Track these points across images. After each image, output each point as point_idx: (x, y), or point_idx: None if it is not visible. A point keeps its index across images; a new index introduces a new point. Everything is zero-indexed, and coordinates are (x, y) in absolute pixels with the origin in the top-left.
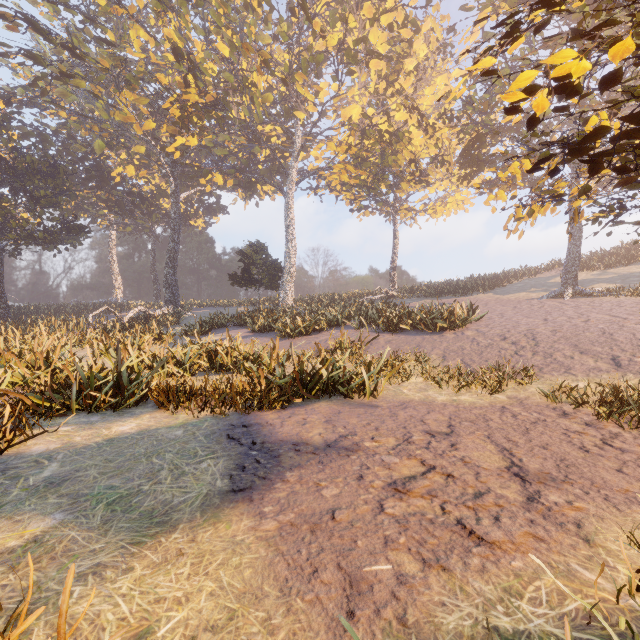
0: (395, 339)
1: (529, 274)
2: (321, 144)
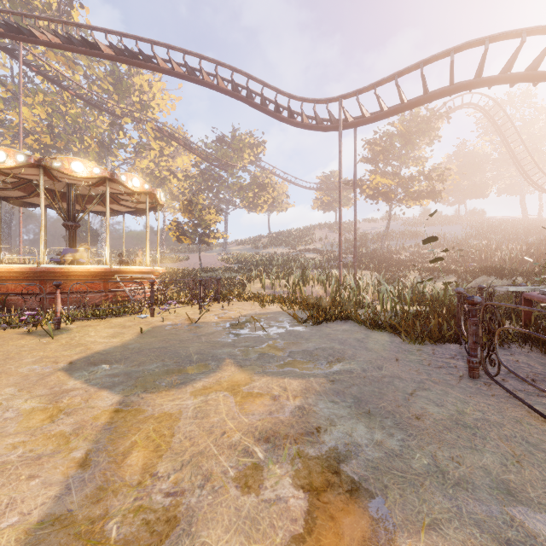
0: (161, 265)
1: None
2: None
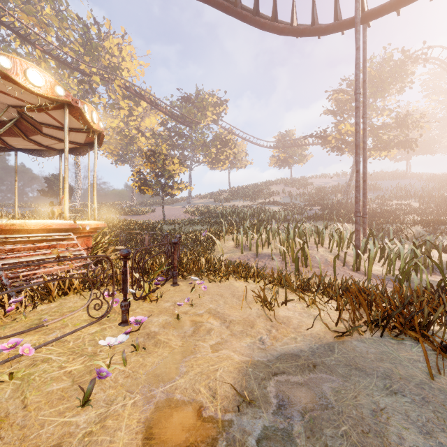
0: (127, 217)
1: None
2: None
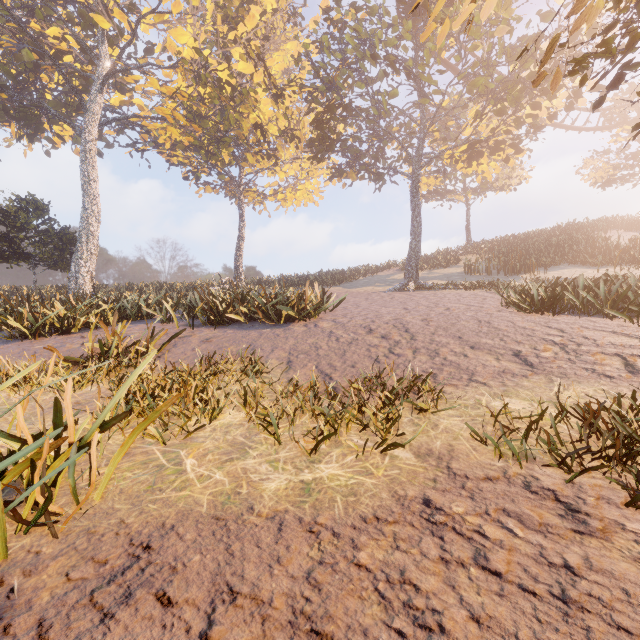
0: (217, 335)
1: (372, 272)
2: (138, 76)
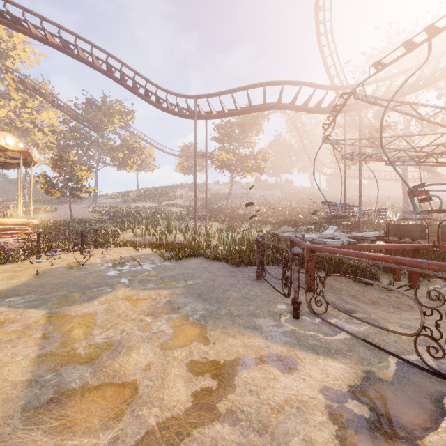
0: (25, 216)
1: None
2: None
